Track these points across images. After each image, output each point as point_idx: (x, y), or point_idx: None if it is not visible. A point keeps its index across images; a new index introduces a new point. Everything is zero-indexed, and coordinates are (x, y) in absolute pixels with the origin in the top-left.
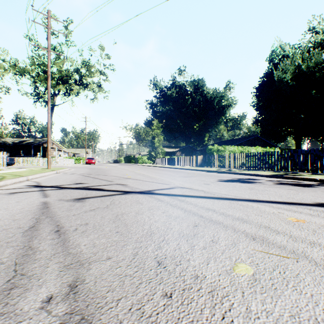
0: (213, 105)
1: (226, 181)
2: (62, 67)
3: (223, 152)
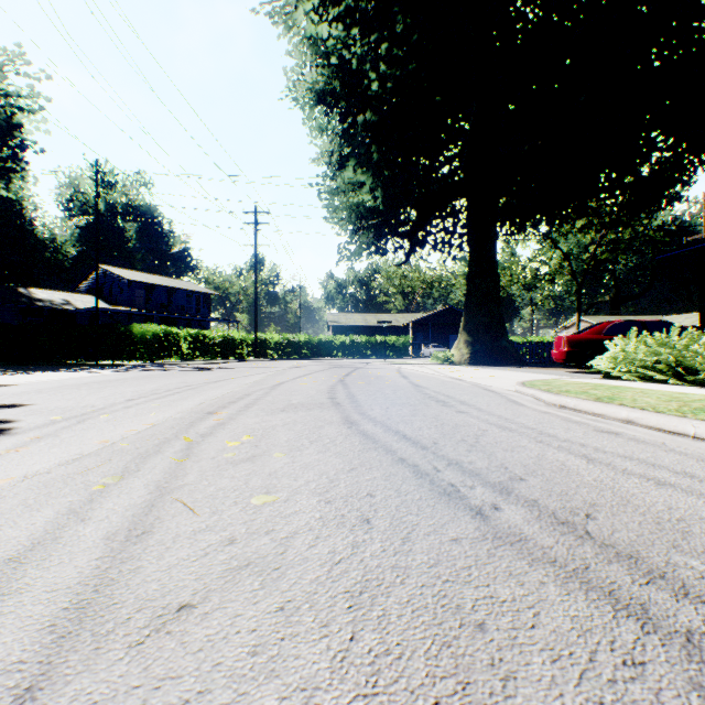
0: None
1: None
2: None
3: None
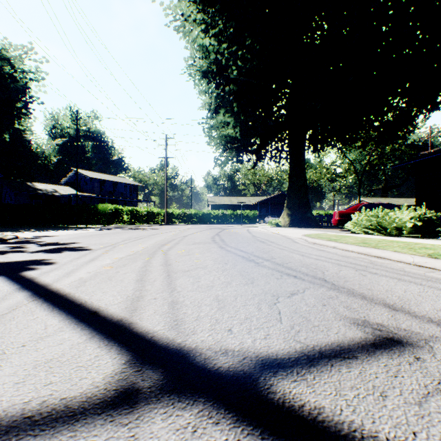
0: None
1: None
2: None
3: None
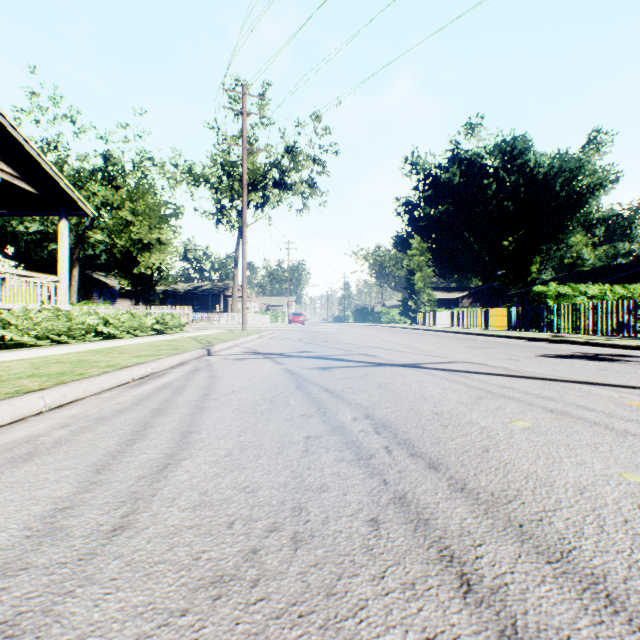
0: (552, 190)
1: (559, 357)
2: (255, 164)
3: (571, 299)
